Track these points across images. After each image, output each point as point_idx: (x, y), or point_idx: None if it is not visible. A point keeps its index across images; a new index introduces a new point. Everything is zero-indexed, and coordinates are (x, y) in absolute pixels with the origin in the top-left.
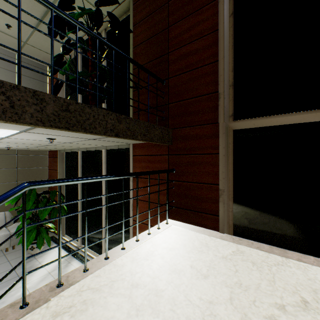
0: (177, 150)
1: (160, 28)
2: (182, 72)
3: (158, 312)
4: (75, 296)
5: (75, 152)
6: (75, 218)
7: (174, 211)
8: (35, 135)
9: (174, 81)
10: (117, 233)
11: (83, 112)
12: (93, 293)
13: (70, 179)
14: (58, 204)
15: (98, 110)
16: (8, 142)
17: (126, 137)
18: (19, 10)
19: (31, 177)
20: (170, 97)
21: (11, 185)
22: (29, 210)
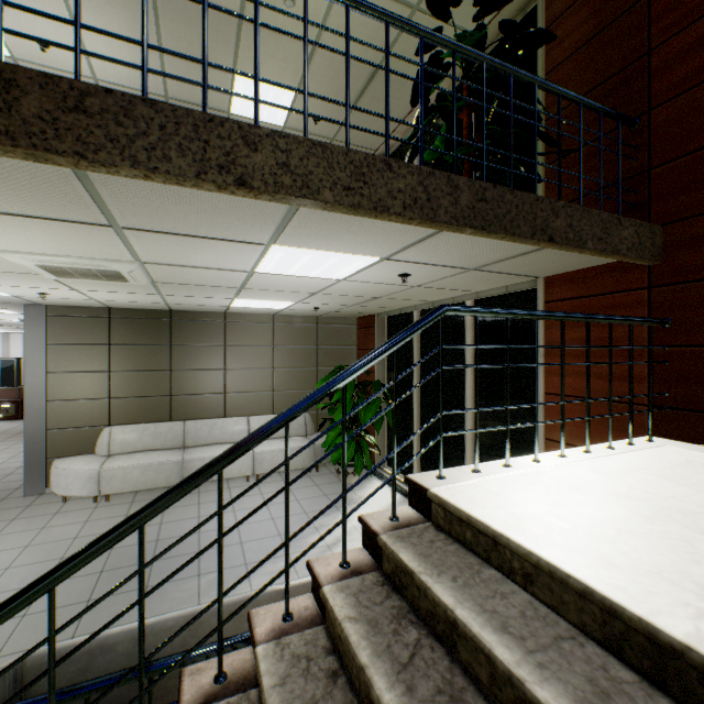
0: (677, 272)
1: (623, 4)
2: (694, 82)
3: (699, 529)
4: (511, 485)
5: (406, 315)
6: (406, 436)
7: (668, 417)
8: (391, 267)
9: (667, 111)
10: (552, 422)
11: (501, 201)
12: (540, 488)
13: (489, 308)
14: (474, 345)
15: (521, 195)
16: (330, 294)
17: (565, 244)
18: (421, 69)
19: (334, 362)
20: (654, 153)
21: (310, 372)
22: (445, 345)
